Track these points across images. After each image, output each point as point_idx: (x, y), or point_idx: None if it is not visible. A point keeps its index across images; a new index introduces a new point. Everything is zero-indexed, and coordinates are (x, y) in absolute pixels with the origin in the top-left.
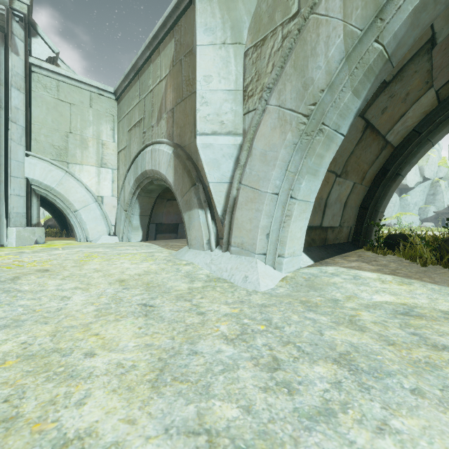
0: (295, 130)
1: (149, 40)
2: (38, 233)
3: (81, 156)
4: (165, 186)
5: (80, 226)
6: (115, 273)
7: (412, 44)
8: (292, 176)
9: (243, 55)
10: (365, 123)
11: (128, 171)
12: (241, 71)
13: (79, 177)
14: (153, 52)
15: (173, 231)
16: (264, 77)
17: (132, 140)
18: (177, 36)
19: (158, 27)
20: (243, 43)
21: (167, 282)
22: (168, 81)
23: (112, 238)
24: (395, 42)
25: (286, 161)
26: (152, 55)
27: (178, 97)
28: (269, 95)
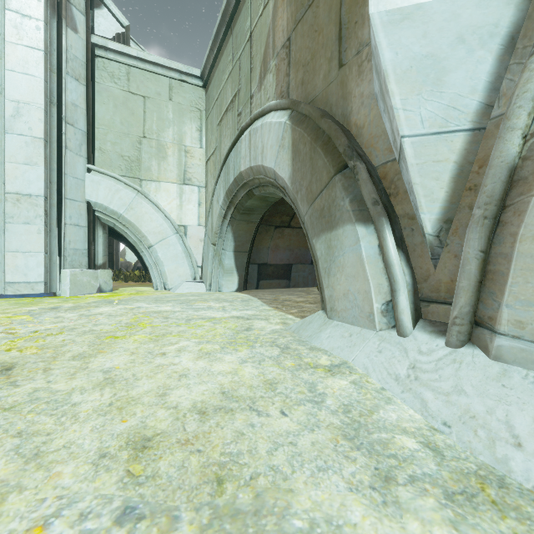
0: None
1: None
2: (103, 277)
3: (157, 169)
4: (272, 199)
5: (156, 268)
6: (142, 396)
7: None
8: None
9: None
10: None
11: (216, 183)
12: None
13: (155, 199)
14: None
15: (284, 276)
16: None
17: (222, 136)
18: None
19: None
20: None
21: (288, 475)
22: None
23: (197, 286)
24: None
25: None
26: None
27: (299, 8)
28: None
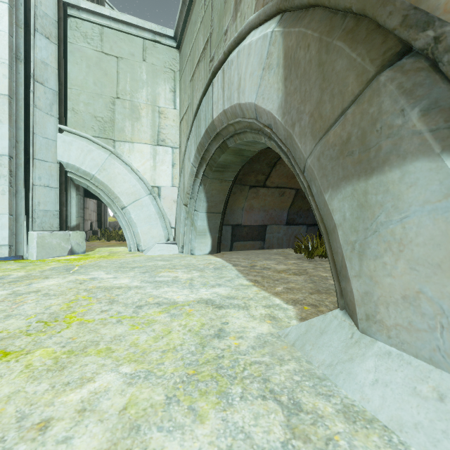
0: None
1: None
2: (76, 238)
3: (131, 130)
4: (248, 153)
5: (129, 230)
6: None
7: None
8: None
9: None
10: None
11: (188, 140)
12: None
13: (128, 160)
14: None
15: (258, 237)
16: None
17: (194, 90)
18: None
19: None
20: None
21: None
22: None
23: (169, 248)
24: None
25: None
26: None
27: None
28: None
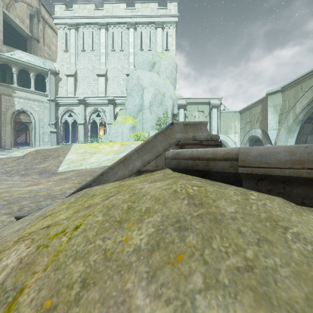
0: (286, 131)
1: (253, 103)
2: None
3: (230, 131)
4: (257, 138)
5: None
6: None
7: (307, 118)
8: (286, 138)
9: (278, 115)
10: (312, 123)
11: (245, 135)
12: (278, 118)
13: (230, 137)
14: (255, 105)
15: None
16: (282, 120)
17: (246, 126)
18: (262, 104)
19: (256, 101)
20: (278, 113)
21: None
22: (259, 114)
23: None
24: (301, 119)
25: (285, 136)
26: (254, 105)
27: (262, 118)
28: (282, 124)
